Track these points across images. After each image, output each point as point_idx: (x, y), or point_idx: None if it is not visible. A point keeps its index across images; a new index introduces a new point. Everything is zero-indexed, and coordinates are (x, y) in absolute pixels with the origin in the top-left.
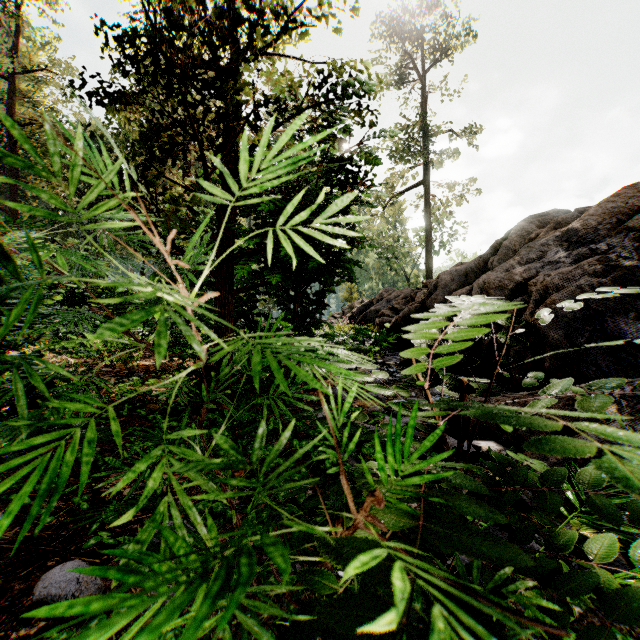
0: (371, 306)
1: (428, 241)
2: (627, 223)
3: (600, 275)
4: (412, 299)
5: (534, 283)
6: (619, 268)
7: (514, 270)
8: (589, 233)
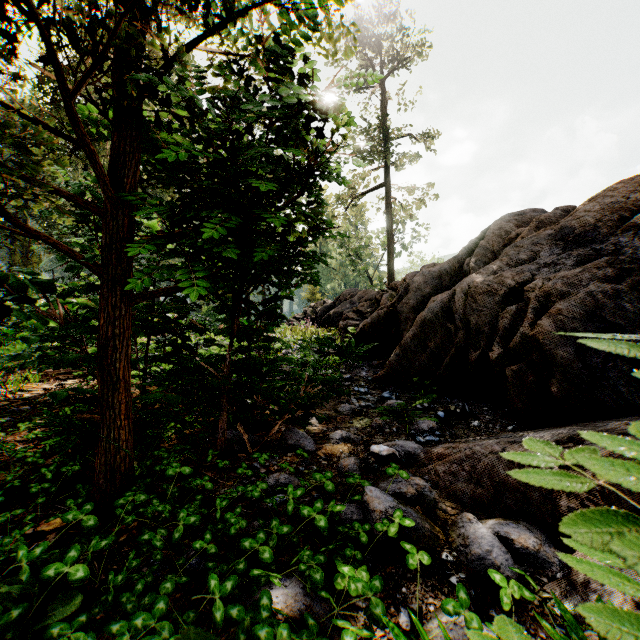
0: (334, 308)
1: (390, 242)
2: (634, 220)
3: (612, 280)
4: (377, 301)
5: (532, 288)
6: (636, 272)
7: (503, 272)
8: (588, 231)
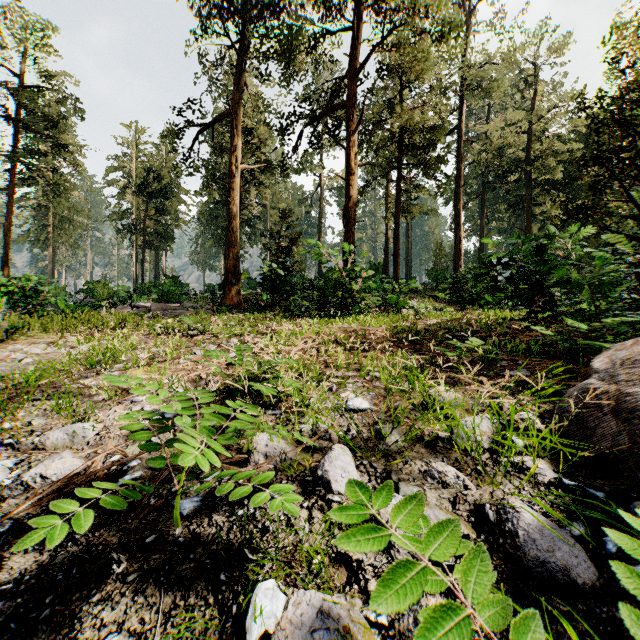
0: None
1: None
2: None
3: None
4: None
5: None
6: None
7: None
8: None
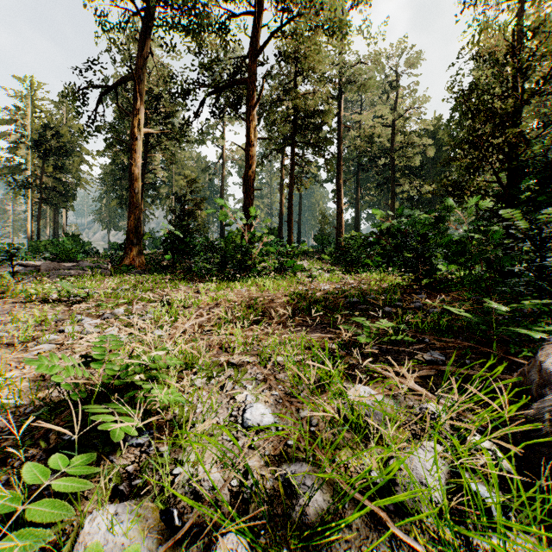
0: None
1: None
2: None
3: None
4: None
5: None
6: None
7: None
8: None
